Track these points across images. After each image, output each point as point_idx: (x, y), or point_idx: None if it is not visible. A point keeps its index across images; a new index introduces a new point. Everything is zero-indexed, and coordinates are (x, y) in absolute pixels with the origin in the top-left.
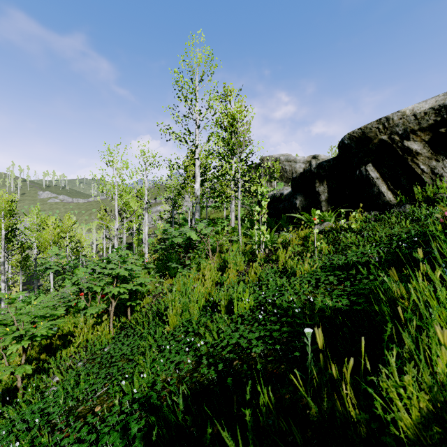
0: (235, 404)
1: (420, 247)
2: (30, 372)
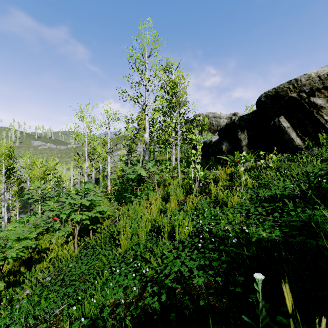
0: None
1: None
2: (2, 289)
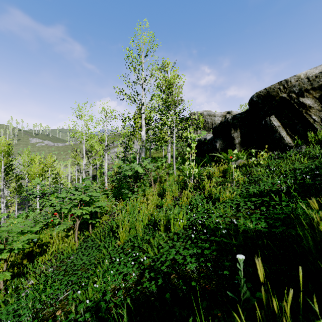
0: (173, 318)
1: (321, 179)
2: (9, 278)
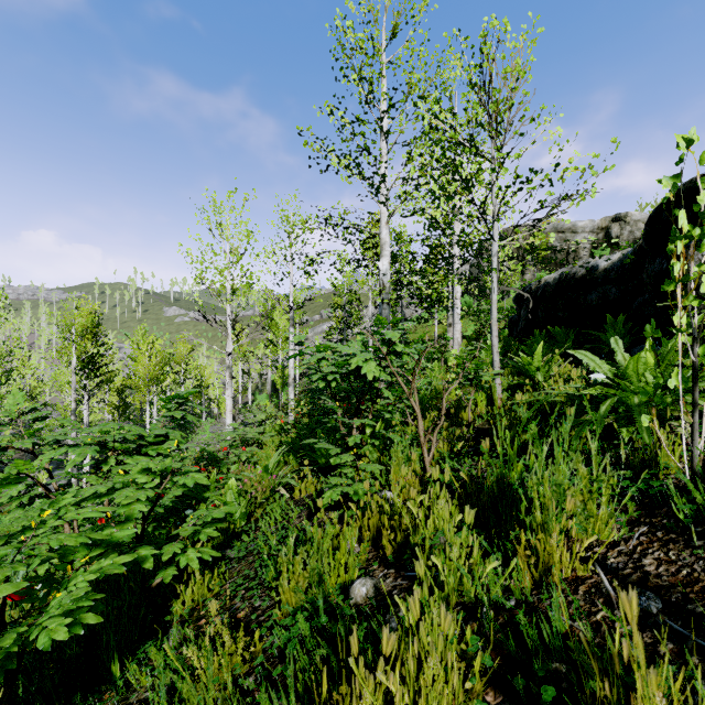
0: None
1: None
2: None
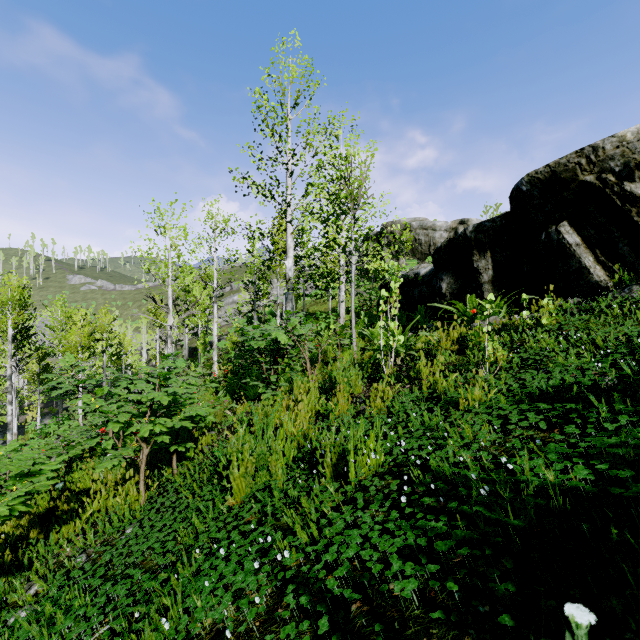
0: None
1: None
2: None
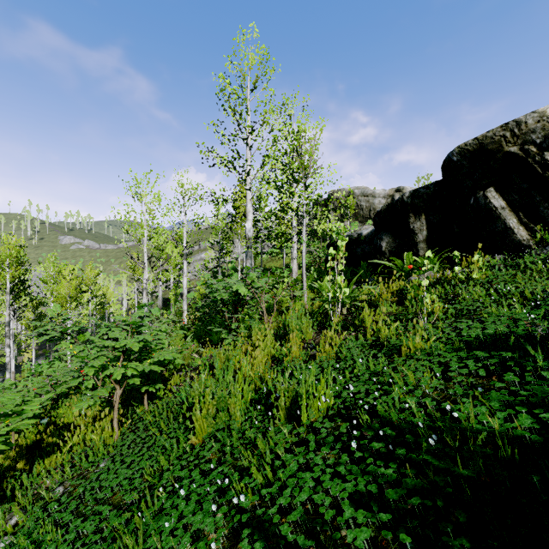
0: None
1: None
2: None
